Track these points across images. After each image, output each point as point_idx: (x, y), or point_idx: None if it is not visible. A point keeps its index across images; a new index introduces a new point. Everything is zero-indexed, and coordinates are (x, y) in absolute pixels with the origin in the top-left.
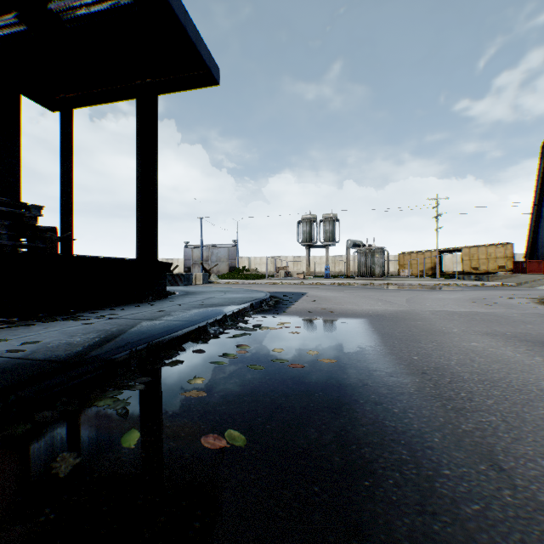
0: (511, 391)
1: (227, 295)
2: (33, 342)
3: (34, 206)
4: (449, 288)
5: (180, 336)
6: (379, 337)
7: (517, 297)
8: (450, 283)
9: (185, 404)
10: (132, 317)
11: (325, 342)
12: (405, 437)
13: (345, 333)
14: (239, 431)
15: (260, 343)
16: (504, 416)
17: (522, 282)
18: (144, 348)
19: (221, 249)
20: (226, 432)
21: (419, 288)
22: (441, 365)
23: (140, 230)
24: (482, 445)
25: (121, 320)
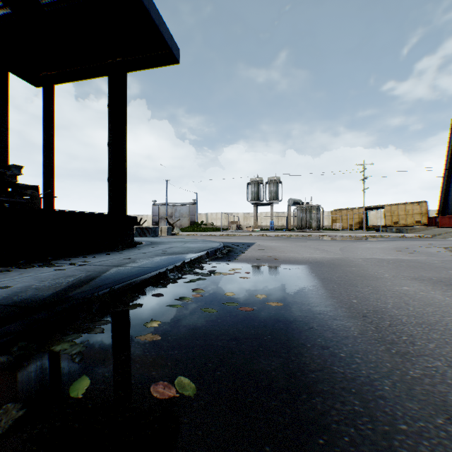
0: (449, 334)
1: (186, 245)
2: (4, 287)
3: (14, 165)
4: (375, 239)
5: (142, 281)
6: (320, 281)
7: (434, 247)
8: (376, 235)
9: (139, 348)
10: (100, 264)
11: (271, 287)
12: (354, 384)
13: (289, 278)
14: (189, 378)
15: (213, 287)
16: (449, 361)
17: (436, 234)
18: (106, 292)
19: (183, 207)
20: (176, 379)
21: (350, 239)
22: (379, 308)
23: (111, 189)
24: (434, 394)
25: (90, 266)
